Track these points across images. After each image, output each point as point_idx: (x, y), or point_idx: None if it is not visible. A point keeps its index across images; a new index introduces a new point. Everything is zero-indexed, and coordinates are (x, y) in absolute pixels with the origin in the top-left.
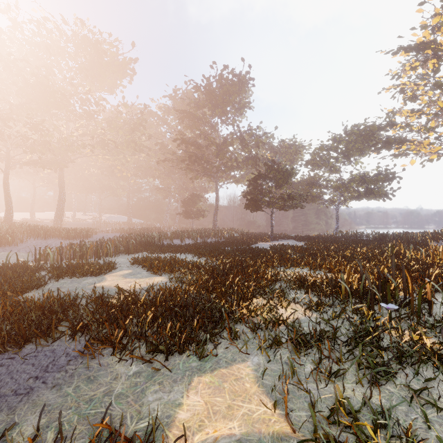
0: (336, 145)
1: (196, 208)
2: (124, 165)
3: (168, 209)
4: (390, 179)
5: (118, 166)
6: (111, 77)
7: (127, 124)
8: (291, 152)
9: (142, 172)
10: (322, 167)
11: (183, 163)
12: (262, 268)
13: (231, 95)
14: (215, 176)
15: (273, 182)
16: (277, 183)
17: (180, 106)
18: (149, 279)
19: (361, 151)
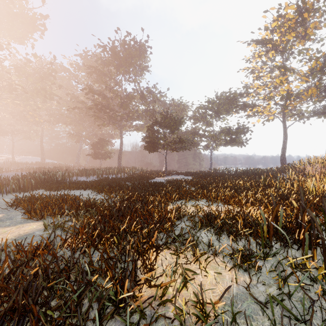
0: (211, 105)
1: (104, 151)
2: (35, 111)
3: (79, 151)
4: (245, 132)
5: (29, 112)
6: (22, 30)
7: (37, 73)
8: (179, 109)
9: (55, 119)
10: (201, 121)
11: (91, 111)
12: (164, 205)
13: (133, 58)
14: (120, 124)
15: (167, 128)
16: (171, 129)
17: (90, 65)
18: (17, 227)
19: (227, 111)
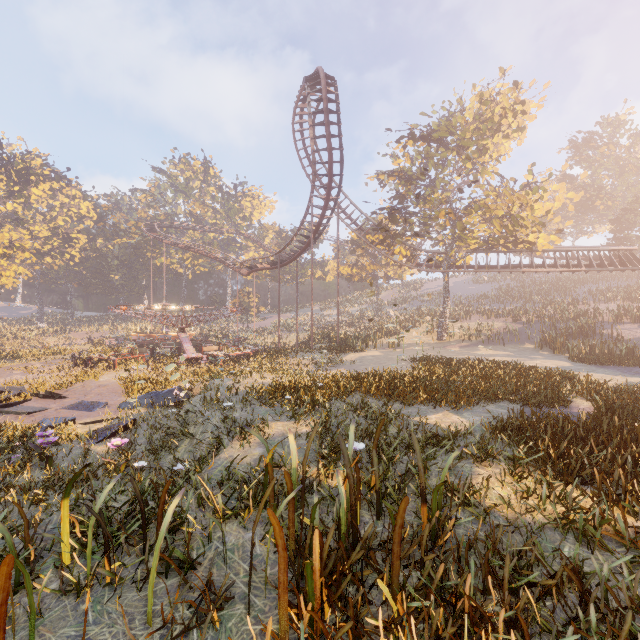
0: None
1: None
2: None
3: None
4: None
5: None
6: None
7: None
8: None
9: None
10: None
11: None
12: None
13: None
14: None
15: None
16: None
17: None
18: None
19: None
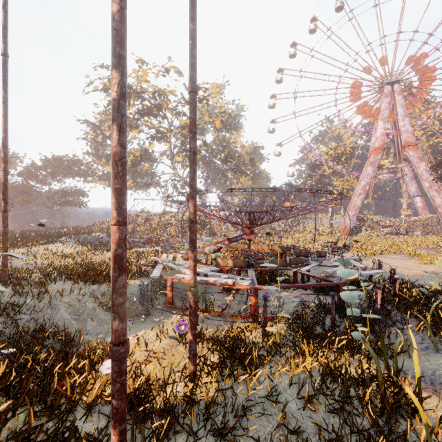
0: (45, 167)
1: None
2: None
3: None
4: (83, 195)
5: None
6: None
7: None
8: None
9: None
10: (34, 180)
11: None
12: None
13: None
14: None
15: None
16: None
17: None
18: None
19: (64, 174)
